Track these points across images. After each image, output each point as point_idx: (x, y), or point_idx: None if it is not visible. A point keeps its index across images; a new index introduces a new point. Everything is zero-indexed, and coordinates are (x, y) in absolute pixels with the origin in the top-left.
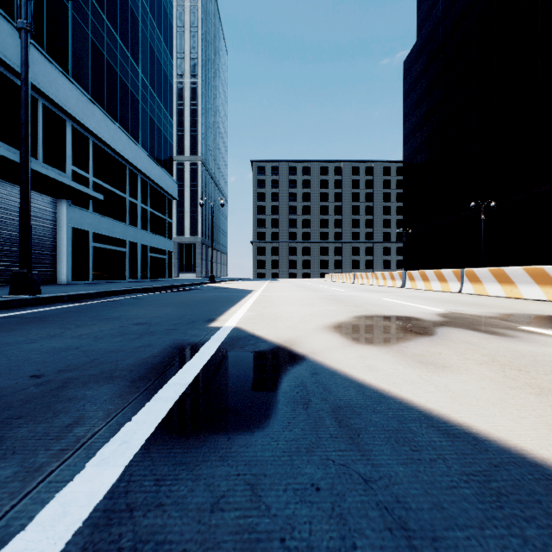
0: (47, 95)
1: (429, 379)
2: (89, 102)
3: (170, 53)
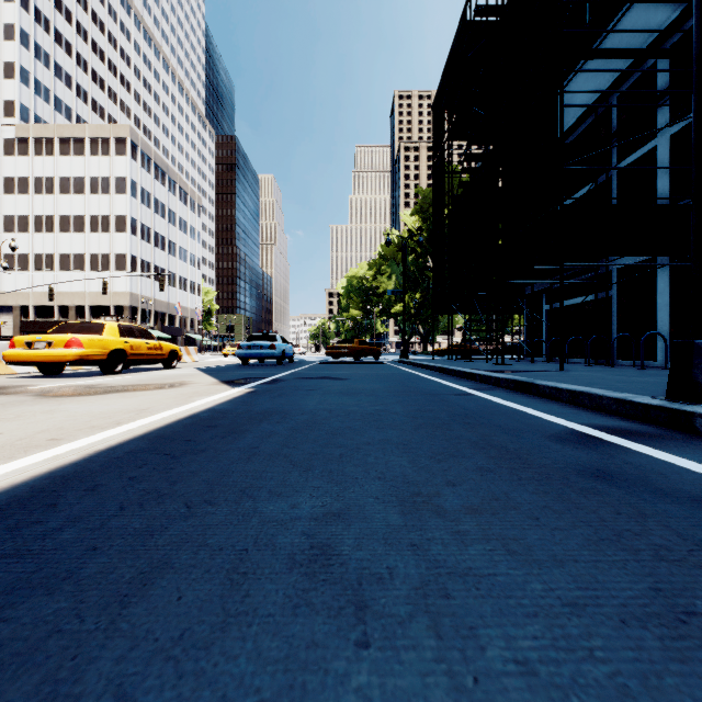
0: None
1: (198, 380)
2: None
3: None
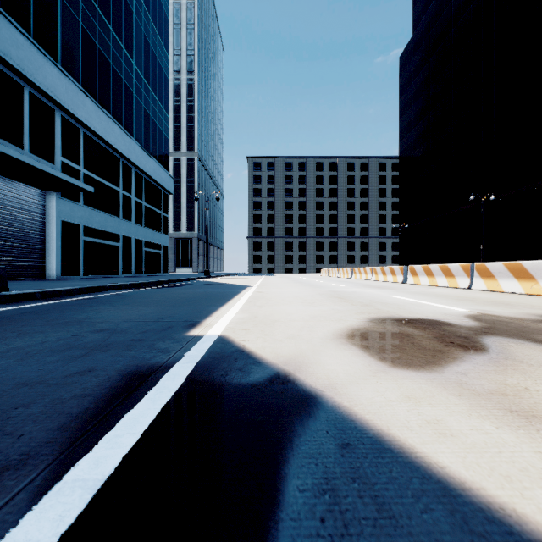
0: (34, 82)
1: None
2: (79, 91)
3: (165, 46)
